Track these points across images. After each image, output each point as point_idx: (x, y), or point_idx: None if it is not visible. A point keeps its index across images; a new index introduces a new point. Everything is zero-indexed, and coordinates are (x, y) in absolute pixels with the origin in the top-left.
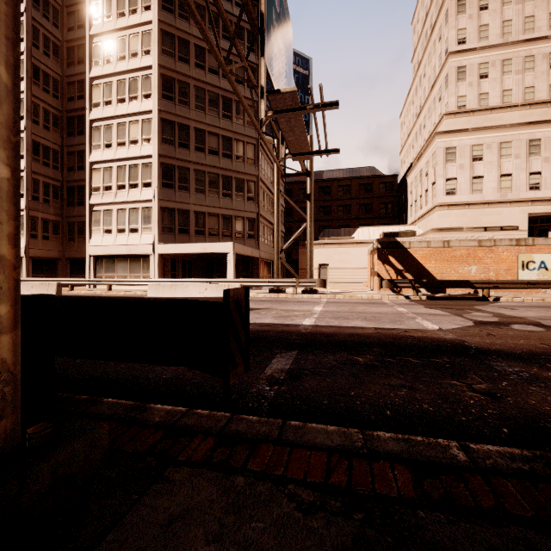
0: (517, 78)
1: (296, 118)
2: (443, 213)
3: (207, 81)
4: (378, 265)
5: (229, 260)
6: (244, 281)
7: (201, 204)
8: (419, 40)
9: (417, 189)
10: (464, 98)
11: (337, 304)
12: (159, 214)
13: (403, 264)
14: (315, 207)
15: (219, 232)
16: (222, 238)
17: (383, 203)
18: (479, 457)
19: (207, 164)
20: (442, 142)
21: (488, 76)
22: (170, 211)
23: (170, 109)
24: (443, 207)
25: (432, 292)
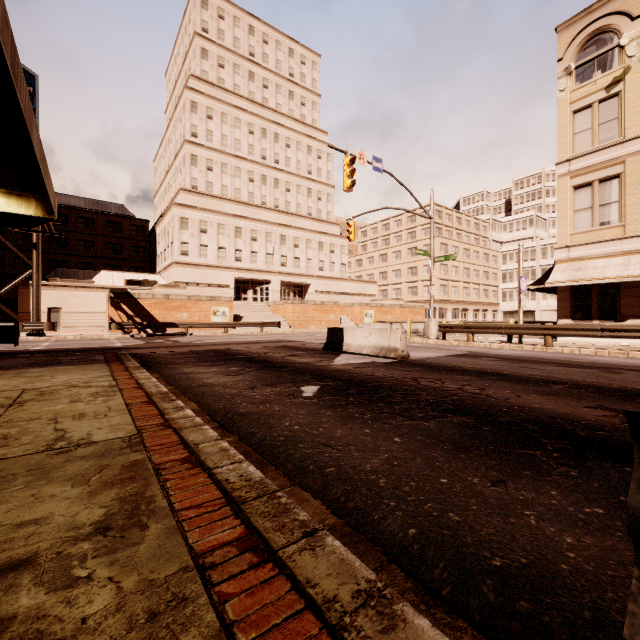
0: (231, 180)
1: None
2: (179, 269)
3: None
4: (112, 311)
5: None
6: None
7: None
8: (171, 100)
9: (163, 243)
10: (196, 180)
11: (66, 341)
12: None
13: (134, 311)
14: (43, 235)
15: None
16: None
17: (134, 246)
18: (84, 353)
19: None
20: (178, 211)
21: (213, 170)
22: None
23: None
24: (179, 265)
25: (157, 332)
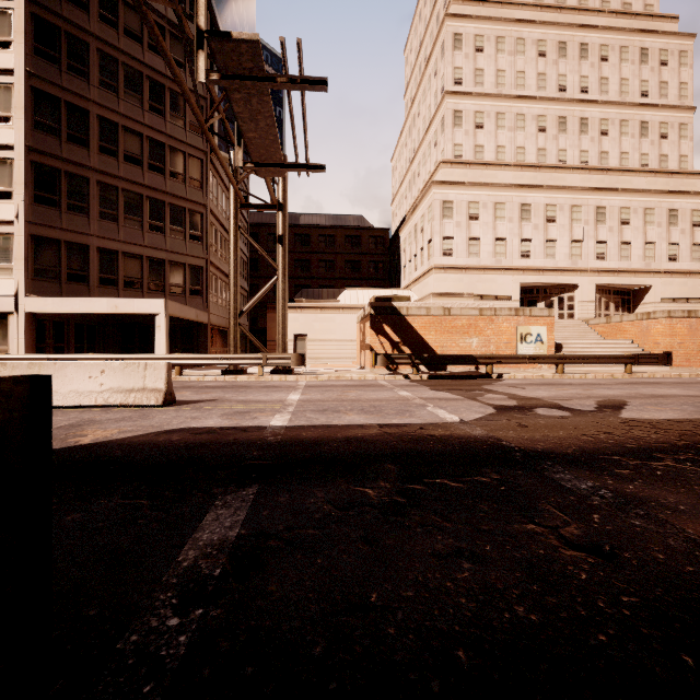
0: (510, 136)
1: (260, 97)
2: (440, 276)
3: (122, 48)
4: (371, 336)
5: (158, 326)
6: (182, 358)
7: (111, 237)
8: (413, 74)
9: (412, 247)
10: (461, 147)
11: (321, 388)
12: (28, 247)
13: (400, 335)
14: (290, 259)
15: (142, 282)
16: (148, 293)
17: (373, 262)
18: None
19: (121, 177)
20: (438, 193)
21: (484, 127)
22: (50, 243)
23: (51, 76)
24: (440, 270)
25: (432, 369)
